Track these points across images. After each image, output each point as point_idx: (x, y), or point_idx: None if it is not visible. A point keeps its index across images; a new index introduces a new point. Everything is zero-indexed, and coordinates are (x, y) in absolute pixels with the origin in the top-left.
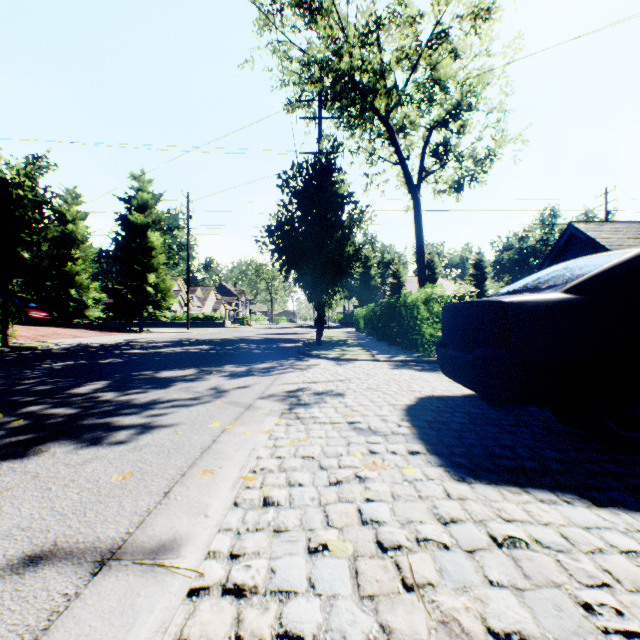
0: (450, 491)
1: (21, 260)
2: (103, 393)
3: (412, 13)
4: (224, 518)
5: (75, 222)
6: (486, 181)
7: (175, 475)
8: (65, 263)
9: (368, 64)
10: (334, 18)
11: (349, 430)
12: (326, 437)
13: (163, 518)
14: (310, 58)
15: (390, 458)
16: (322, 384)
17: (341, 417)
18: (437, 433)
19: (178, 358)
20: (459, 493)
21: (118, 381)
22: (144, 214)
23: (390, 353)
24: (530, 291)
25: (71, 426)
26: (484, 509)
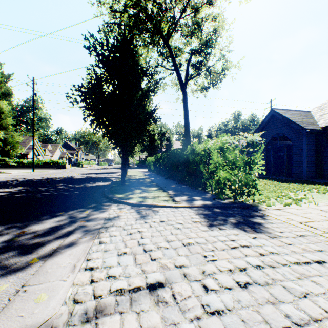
0: None
1: None
2: None
3: None
4: None
5: None
6: (220, 87)
7: None
8: None
9: None
10: None
11: None
12: None
13: None
14: None
15: None
16: None
17: None
18: None
19: None
20: None
21: None
22: None
23: (185, 194)
24: None
25: None
26: None
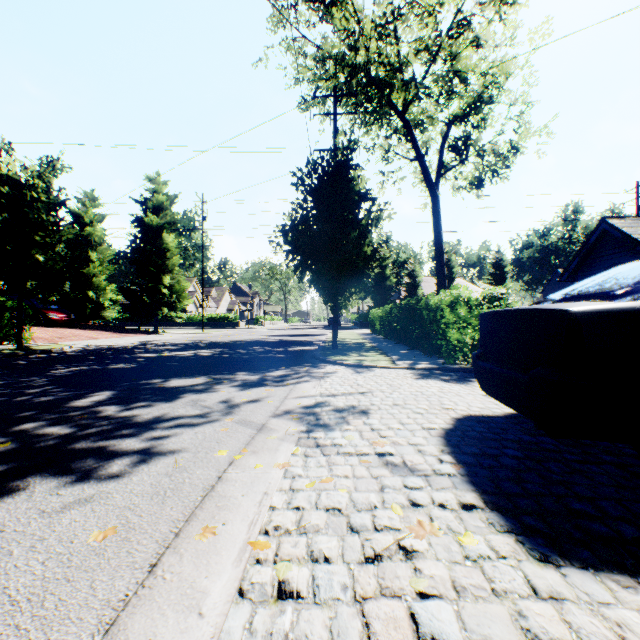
0: (536, 583)
1: (35, 263)
2: (105, 407)
3: (431, 2)
4: (224, 621)
5: (93, 225)
6: (508, 176)
7: (167, 534)
8: (79, 265)
9: (385, 57)
10: (349, 11)
11: (380, 466)
12: (353, 477)
13: (142, 616)
14: (325, 53)
15: (439, 515)
16: (342, 398)
17: (368, 446)
18: (490, 474)
19: (189, 363)
20: (550, 587)
21: (123, 391)
22: (159, 216)
23: (411, 359)
24: (601, 297)
25: (60, 452)
26: (597, 623)
